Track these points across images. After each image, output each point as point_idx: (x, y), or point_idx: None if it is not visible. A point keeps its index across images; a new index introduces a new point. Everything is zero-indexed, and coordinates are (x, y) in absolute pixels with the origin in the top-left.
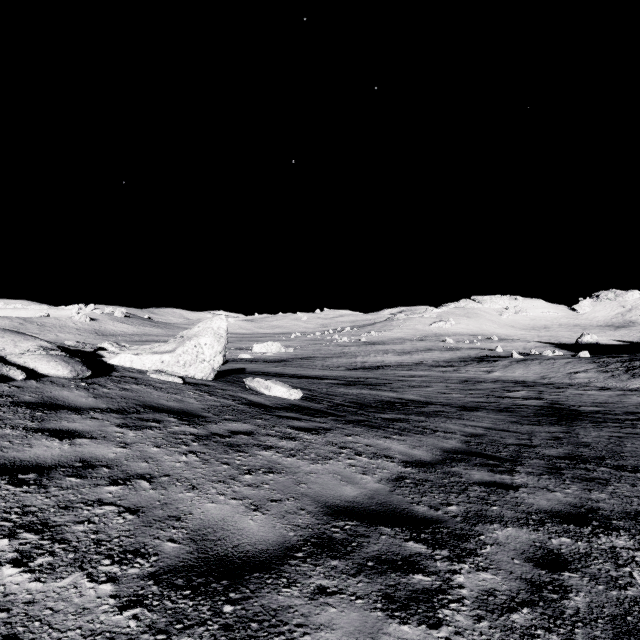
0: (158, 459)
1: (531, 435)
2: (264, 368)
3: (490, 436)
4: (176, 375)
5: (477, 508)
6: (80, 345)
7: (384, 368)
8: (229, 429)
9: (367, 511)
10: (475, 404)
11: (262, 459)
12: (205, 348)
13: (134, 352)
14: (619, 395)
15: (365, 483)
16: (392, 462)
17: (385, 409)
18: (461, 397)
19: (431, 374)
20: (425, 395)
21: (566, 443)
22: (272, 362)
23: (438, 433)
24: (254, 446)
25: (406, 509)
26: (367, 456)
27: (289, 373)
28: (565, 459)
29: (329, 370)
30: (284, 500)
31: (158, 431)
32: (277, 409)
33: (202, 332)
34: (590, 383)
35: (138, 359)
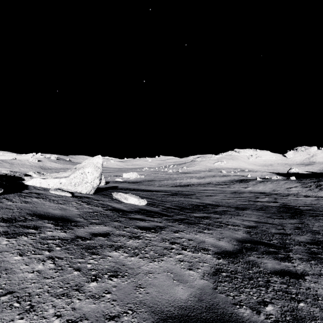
0: (13, 270)
1: (283, 226)
2: (128, 186)
3: (260, 227)
4: (69, 191)
5: (289, 306)
6: (12, 173)
7: (191, 186)
8: (91, 232)
9: (199, 322)
10: (243, 206)
11: (110, 261)
12: (88, 175)
13: (45, 177)
14: (316, 200)
15: (192, 280)
16: (208, 254)
17: (195, 210)
18: (234, 201)
19: (216, 189)
20: (215, 200)
21: (306, 231)
22: (132, 183)
23: (229, 226)
24: (107, 247)
25: (233, 314)
26: (190, 250)
27: (141, 188)
28: (313, 244)
29: (162, 187)
30: (122, 315)
31: (31, 237)
32: (130, 212)
33: (87, 165)
34: (299, 193)
35: (45, 181)
